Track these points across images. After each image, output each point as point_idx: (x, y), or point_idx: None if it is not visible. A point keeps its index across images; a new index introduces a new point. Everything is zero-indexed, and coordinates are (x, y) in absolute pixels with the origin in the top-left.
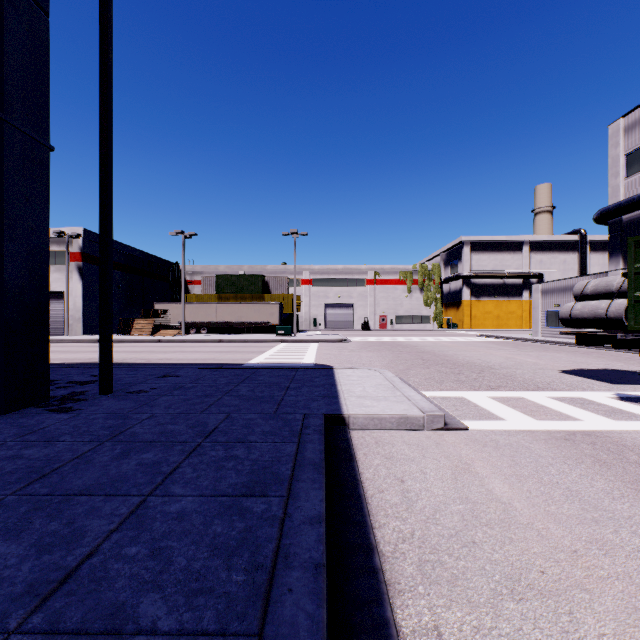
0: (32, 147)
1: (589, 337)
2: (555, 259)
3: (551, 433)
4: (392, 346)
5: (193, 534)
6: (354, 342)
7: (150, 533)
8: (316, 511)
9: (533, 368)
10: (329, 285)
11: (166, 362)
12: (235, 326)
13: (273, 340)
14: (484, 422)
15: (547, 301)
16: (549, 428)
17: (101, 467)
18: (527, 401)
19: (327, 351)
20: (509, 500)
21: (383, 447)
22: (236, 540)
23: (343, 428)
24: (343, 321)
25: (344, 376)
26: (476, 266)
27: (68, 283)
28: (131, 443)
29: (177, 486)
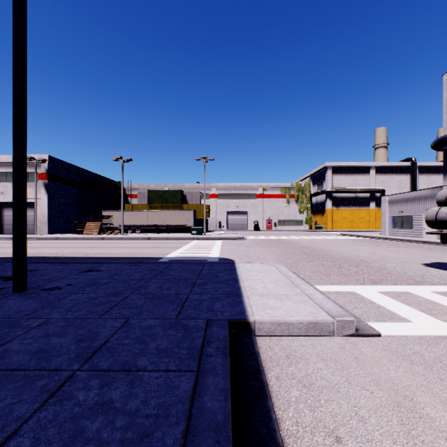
0: None
1: None
2: (393, 179)
3: None
4: (278, 243)
5: None
6: (249, 239)
7: None
8: None
9: (398, 262)
10: (230, 198)
11: (100, 256)
12: (161, 227)
13: (188, 238)
14: (391, 324)
15: (393, 209)
16: None
17: None
18: (417, 297)
19: (229, 247)
20: None
21: (296, 365)
22: None
23: (249, 335)
24: (240, 224)
25: (245, 271)
26: (336, 184)
27: (36, 195)
28: None
29: None
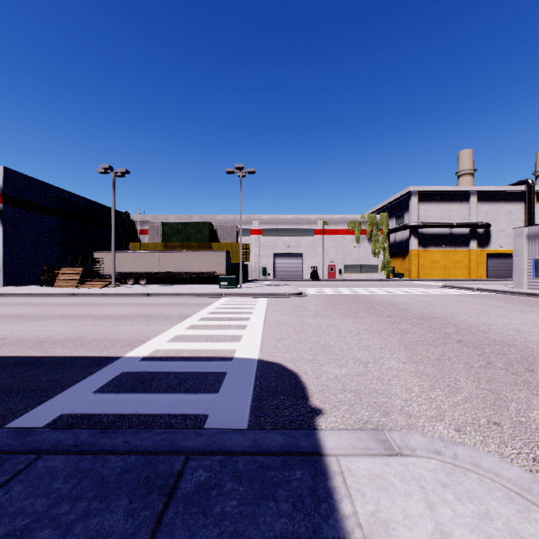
0: None
1: None
2: (501, 209)
3: None
4: (365, 304)
5: None
6: (311, 296)
7: None
8: None
9: None
10: (278, 235)
11: None
12: (177, 276)
13: (212, 294)
14: None
15: (536, 247)
16: None
17: None
18: None
19: (280, 315)
20: None
21: None
22: None
23: None
24: (292, 270)
25: None
26: (423, 216)
27: None
28: None
29: None
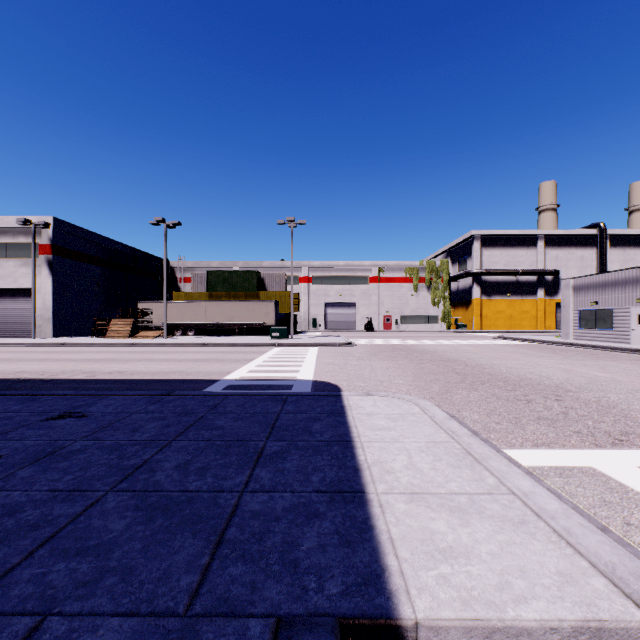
0: None
1: None
2: (572, 255)
3: None
4: (406, 352)
5: None
6: (360, 346)
7: None
8: None
9: (625, 389)
10: (330, 283)
11: (112, 378)
12: (226, 327)
13: (266, 344)
14: None
15: (580, 299)
16: None
17: None
18: None
19: (329, 359)
20: None
21: None
22: None
23: None
24: (345, 321)
25: (362, 416)
26: (487, 262)
27: (35, 278)
28: None
29: None
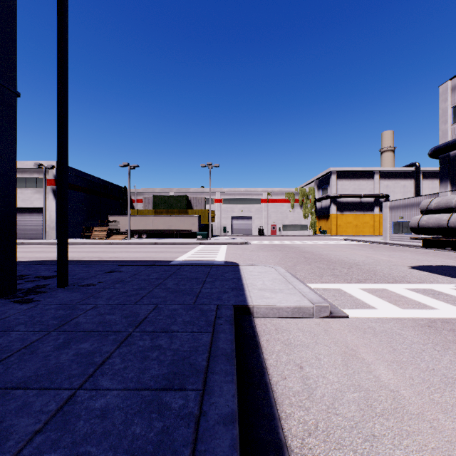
0: (1, 92)
1: (432, 242)
2: (397, 184)
3: (416, 320)
4: (281, 247)
5: (112, 436)
6: (253, 244)
7: (72, 435)
8: (229, 408)
9: (388, 264)
10: (235, 203)
11: (114, 260)
12: (167, 232)
13: (194, 243)
14: (360, 310)
15: (393, 214)
16: (413, 316)
17: (42, 357)
18: (390, 292)
19: (234, 251)
20: (396, 387)
21: (282, 334)
22: (153, 444)
23: (248, 316)
24: (245, 229)
25: (247, 272)
26: (340, 189)
27: (45, 201)
28: (73, 333)
29: (105, 378)
